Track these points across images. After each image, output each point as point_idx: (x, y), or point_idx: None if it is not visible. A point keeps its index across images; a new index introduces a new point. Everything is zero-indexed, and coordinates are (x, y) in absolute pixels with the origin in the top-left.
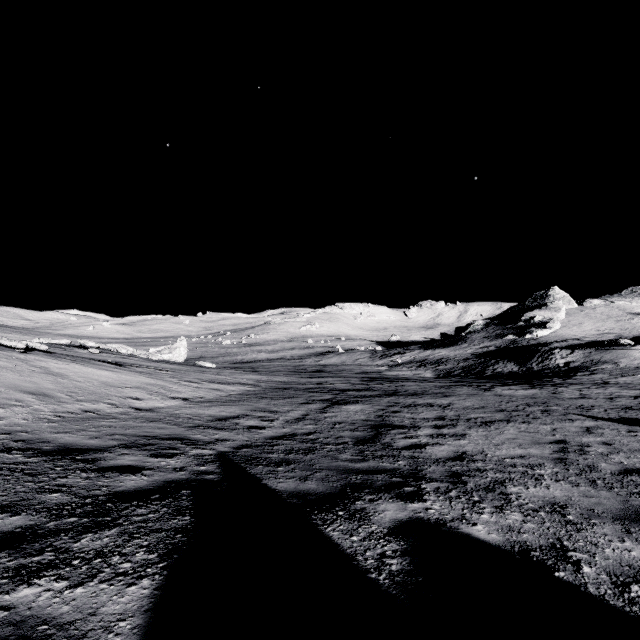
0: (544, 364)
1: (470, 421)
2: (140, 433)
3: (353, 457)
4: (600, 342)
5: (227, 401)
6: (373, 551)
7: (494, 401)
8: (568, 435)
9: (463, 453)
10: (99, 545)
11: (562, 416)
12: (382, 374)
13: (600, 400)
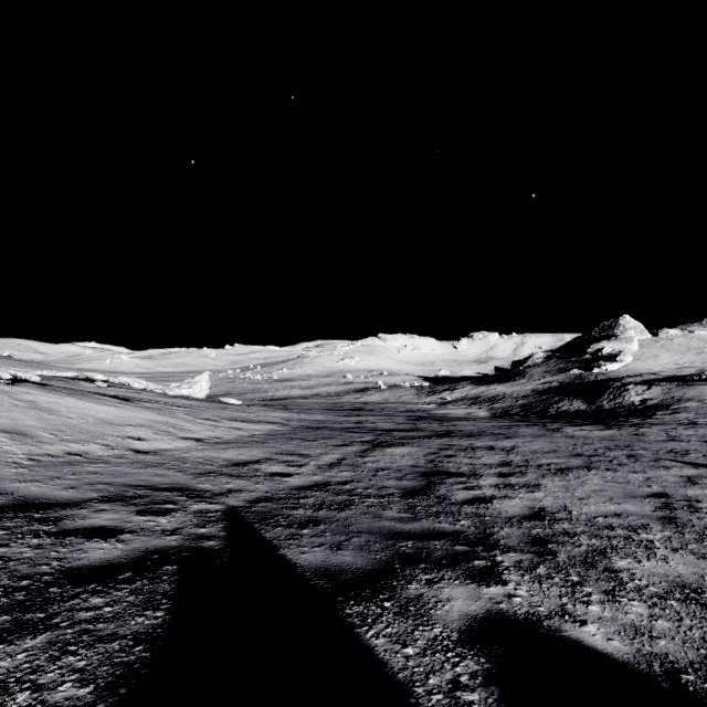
0: (617, 402)
1: (542, 468)
2: (132, 482)
3: (401, 515)
4: (681, 377)
5: (249, 442)
6: (439, 676)
7: (566, 444)
8: (668, 486)
9: (541, 509)
10: (4, 669)
11: (653, 462)
12: (430, 413)
13: (694, 443)
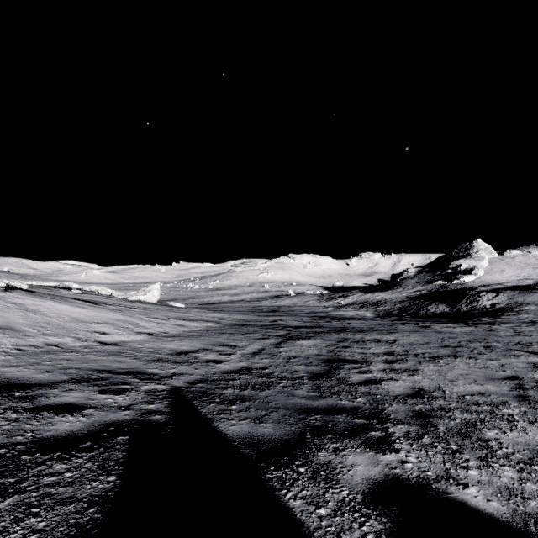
0: (472, 305)
1: (418, 356)
2: (96, 367)
3: (310, 393)
4: (522, 286)
5: (189, 336)
6: (349, 535)
7: (436, 337)
8: (518, 371)
9: (420, 389)
10: None
11: (505, 352)
12: (329, 314)
13: (536, 337)
